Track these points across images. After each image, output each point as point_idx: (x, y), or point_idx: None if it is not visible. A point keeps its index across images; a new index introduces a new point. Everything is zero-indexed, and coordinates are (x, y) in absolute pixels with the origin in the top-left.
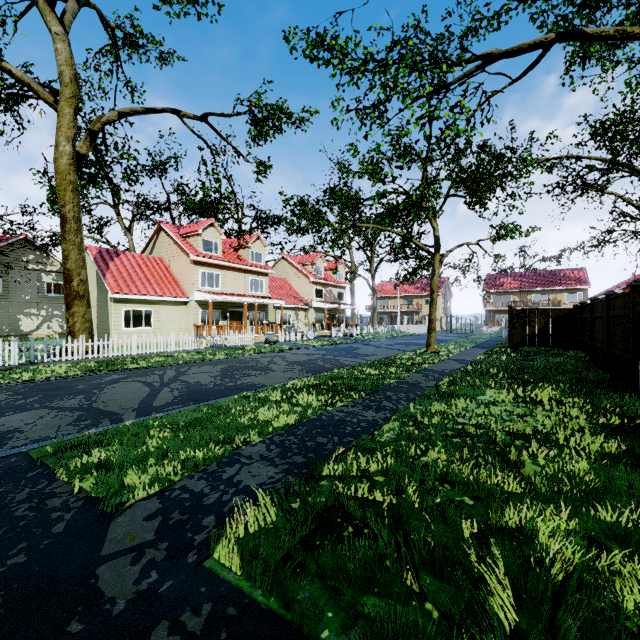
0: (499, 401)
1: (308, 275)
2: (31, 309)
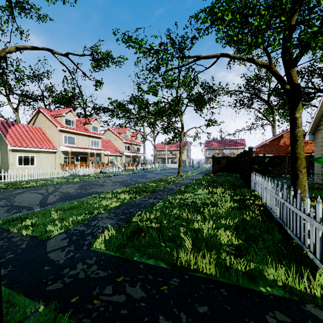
0: (202, 193)
1: (122, 139)
2: None
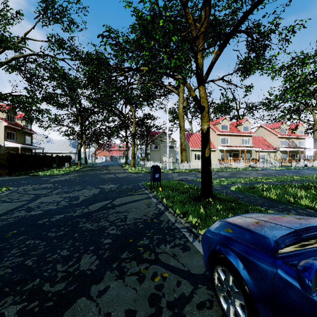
0: None
1: (276, 134)
2: (165, 154)
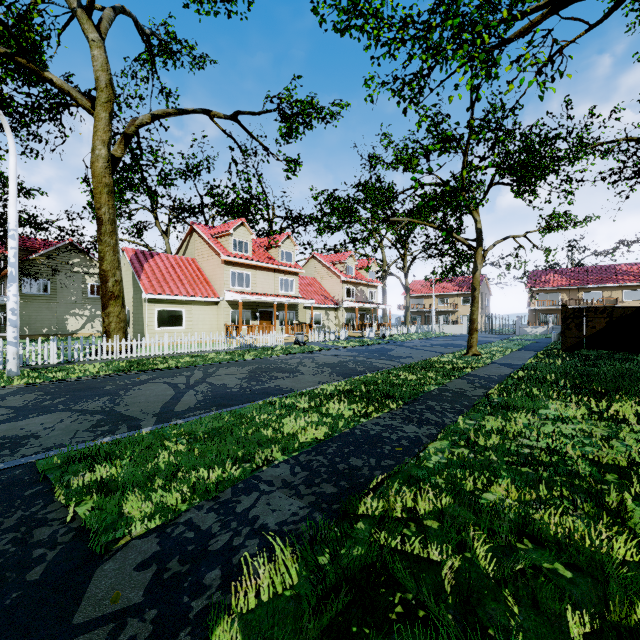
0: (568, 417)
1: (339, 274)
2: (76, 310)
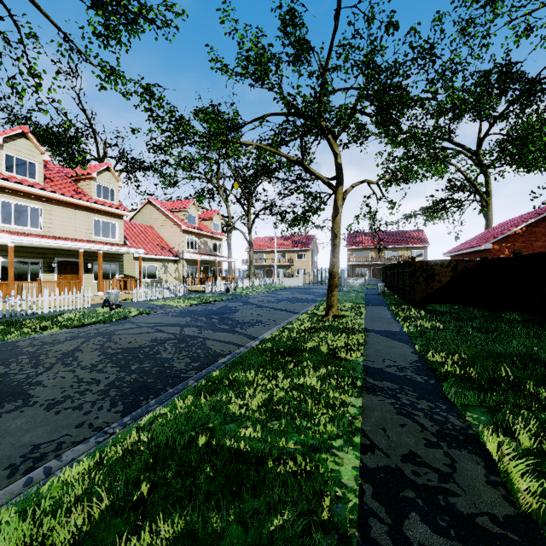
0: None
1: (179, 222)
2: None
